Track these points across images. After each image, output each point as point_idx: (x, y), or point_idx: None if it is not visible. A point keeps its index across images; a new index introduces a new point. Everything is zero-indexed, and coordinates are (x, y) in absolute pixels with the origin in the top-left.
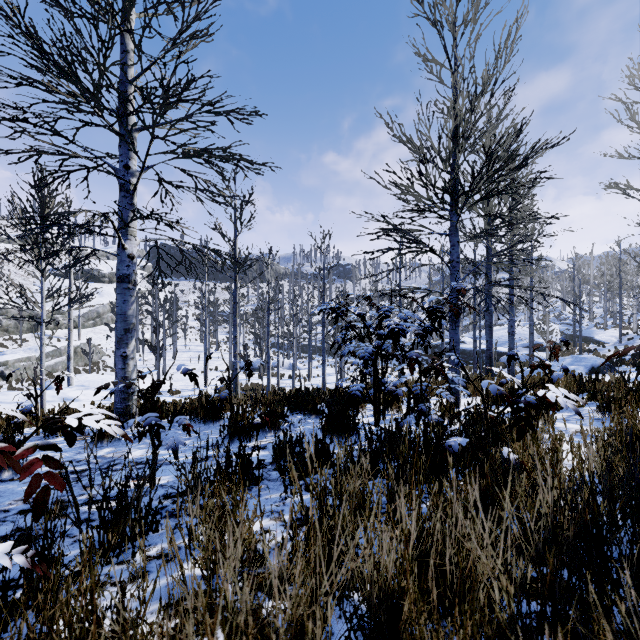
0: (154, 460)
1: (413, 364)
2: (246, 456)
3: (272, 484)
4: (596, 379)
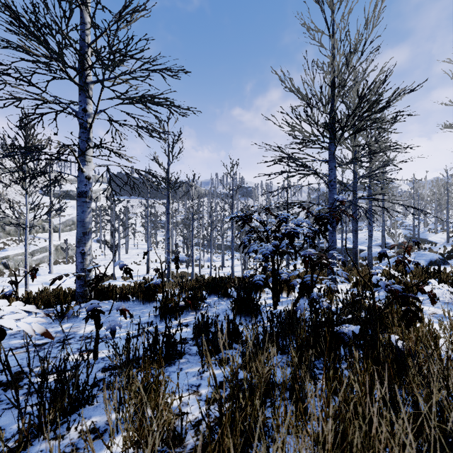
0: (97, 338)
1: (307, 261)
2: (171, 335)
3: (192, 358)
4: (439, 270)
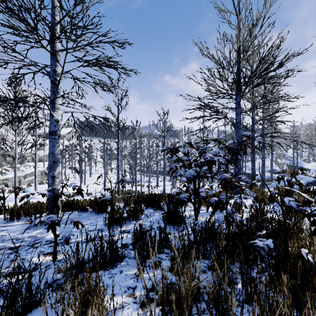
0: (55, 244)
1: (223, 183)
2: (114, 243)
3: (131, 261)
4: None
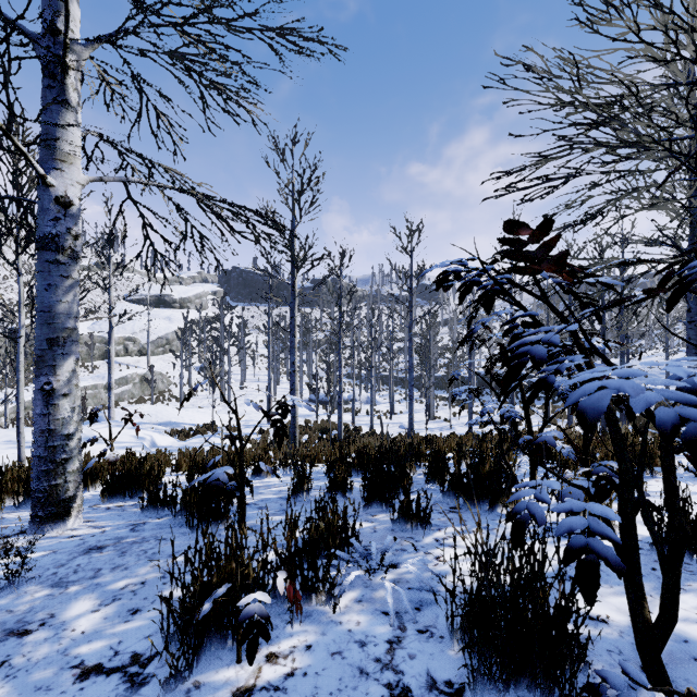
0: None
1: None
2: None
3: None
4: None
